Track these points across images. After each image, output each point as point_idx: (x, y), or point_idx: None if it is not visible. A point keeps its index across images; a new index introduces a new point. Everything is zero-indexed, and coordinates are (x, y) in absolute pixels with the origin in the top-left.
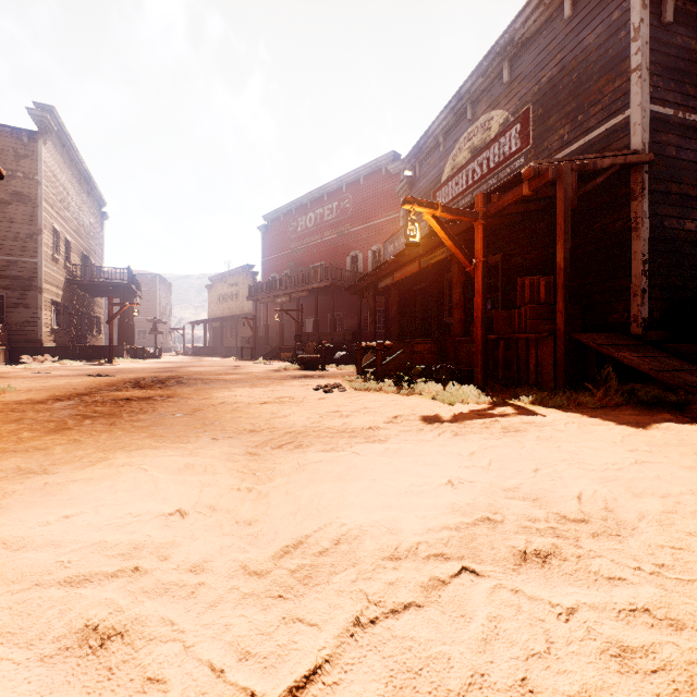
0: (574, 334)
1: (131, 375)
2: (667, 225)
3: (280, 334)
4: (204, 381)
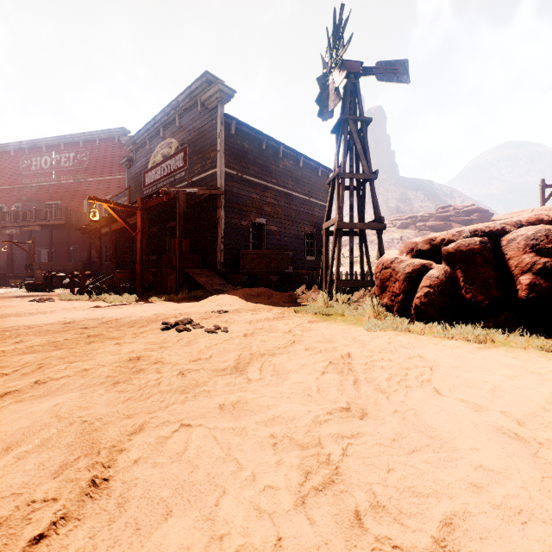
0: (186, 269)
1: None
2: (233, 222)
3: (9, 263)
4: None
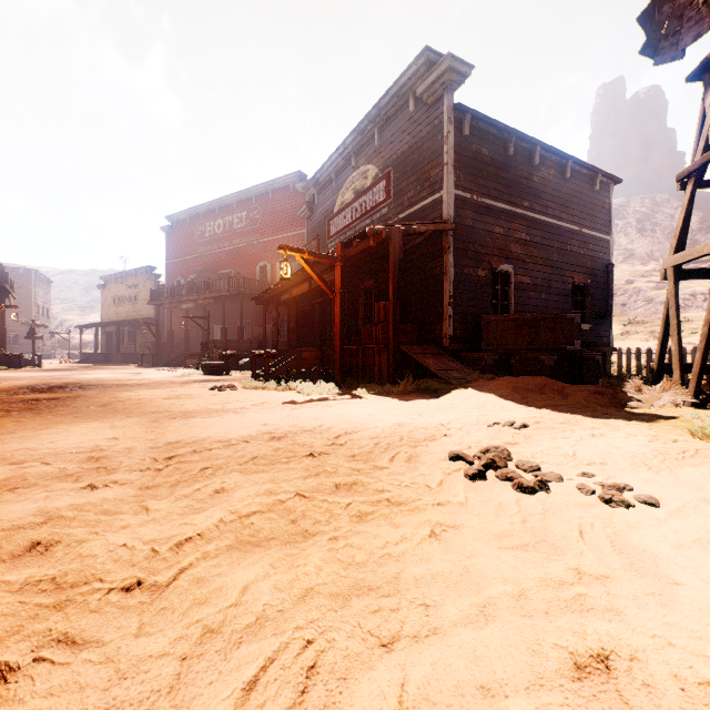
0: (402, 346)
1: (19, 382)
2: (466, 272)
3: (186, 341)
4: (105, 386)
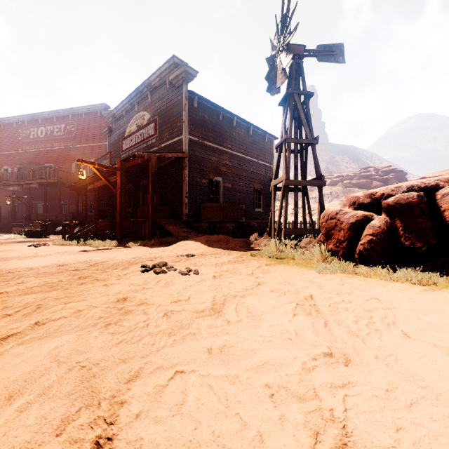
0: (157, 219)
1: None
2: (196, 180)
3: (12, 214)
4: None
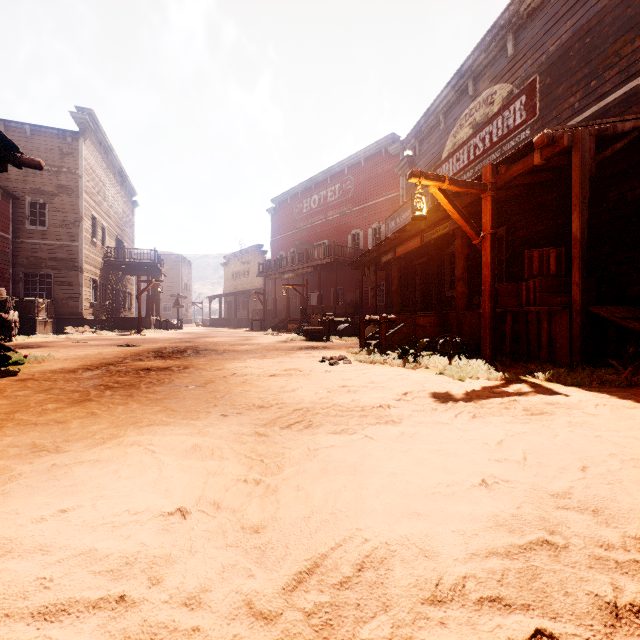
0: (591, 308)
1: (154, 345)
2: None
3: (287, 307)
4: (218, 352)
